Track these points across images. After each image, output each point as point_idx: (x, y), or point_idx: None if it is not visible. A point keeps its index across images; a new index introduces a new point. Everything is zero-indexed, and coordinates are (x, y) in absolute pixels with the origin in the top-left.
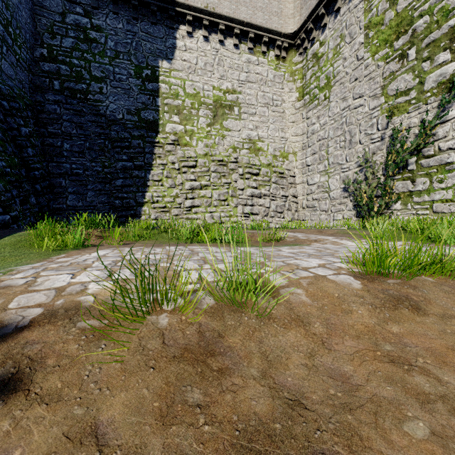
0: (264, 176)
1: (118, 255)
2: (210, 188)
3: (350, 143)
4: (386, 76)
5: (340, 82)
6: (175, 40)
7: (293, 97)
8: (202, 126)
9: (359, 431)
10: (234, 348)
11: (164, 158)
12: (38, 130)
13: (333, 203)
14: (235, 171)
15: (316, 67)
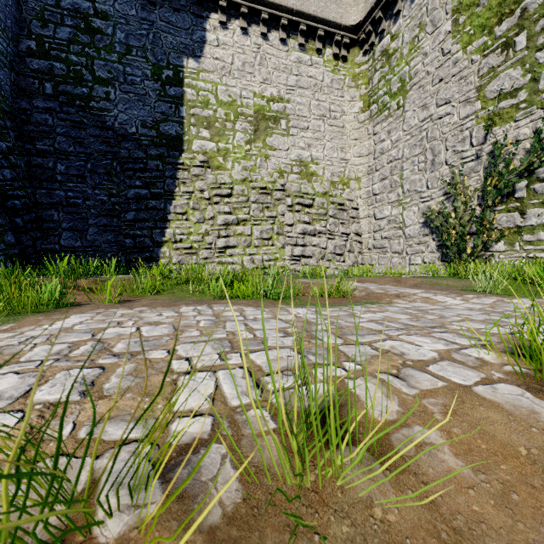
0: (319, 208)
1: (92, 328)
2: (250, 224)
3: (433, 164)
4: (483, 73)
5: (419, 85)
6: (205, 33)
7: (356, 108)
8: (239, 144)
9: None
10: None
11: (190, 185)
12: (21, 146)
13: (409, 243)
14: (282, 202)
15: (386, 68)
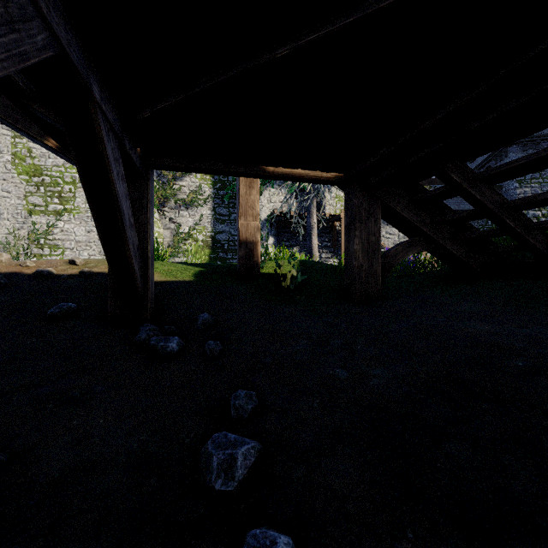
0: None
1: None
2: None
3: (0, 217)
4: (28, 191)
5: None
6: None
7: None
8: None
9: None
10: None
11: None
12: None
13: None
14: None
15: None
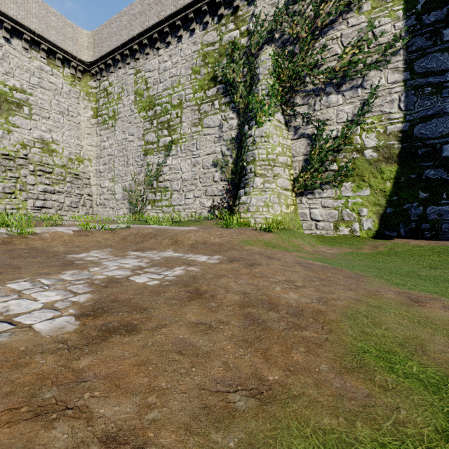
0: (59, 175)
1: None
2: None
3: (127, 163)
4: (145, 129)
5: (122, 120)
6: None
7: (89, 114)
8: None
9: (47, 248)
10: (16, 243)
11: None
12: None
13: (118, 203)
14: (25, 167)
15: (107, 100)
